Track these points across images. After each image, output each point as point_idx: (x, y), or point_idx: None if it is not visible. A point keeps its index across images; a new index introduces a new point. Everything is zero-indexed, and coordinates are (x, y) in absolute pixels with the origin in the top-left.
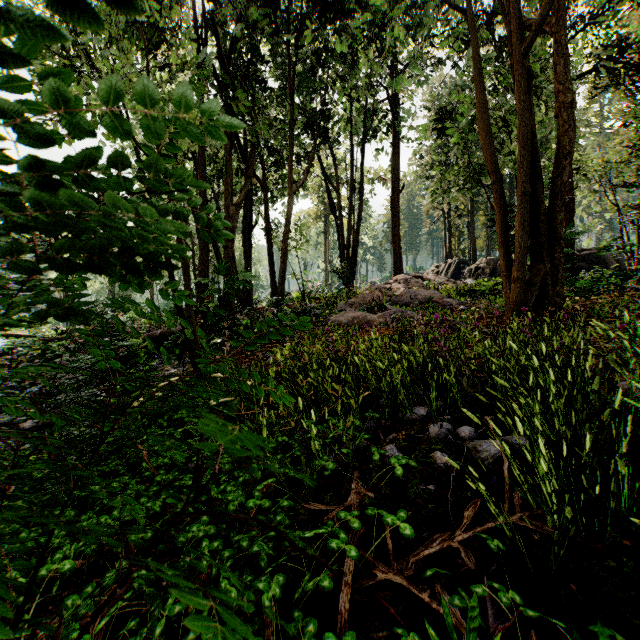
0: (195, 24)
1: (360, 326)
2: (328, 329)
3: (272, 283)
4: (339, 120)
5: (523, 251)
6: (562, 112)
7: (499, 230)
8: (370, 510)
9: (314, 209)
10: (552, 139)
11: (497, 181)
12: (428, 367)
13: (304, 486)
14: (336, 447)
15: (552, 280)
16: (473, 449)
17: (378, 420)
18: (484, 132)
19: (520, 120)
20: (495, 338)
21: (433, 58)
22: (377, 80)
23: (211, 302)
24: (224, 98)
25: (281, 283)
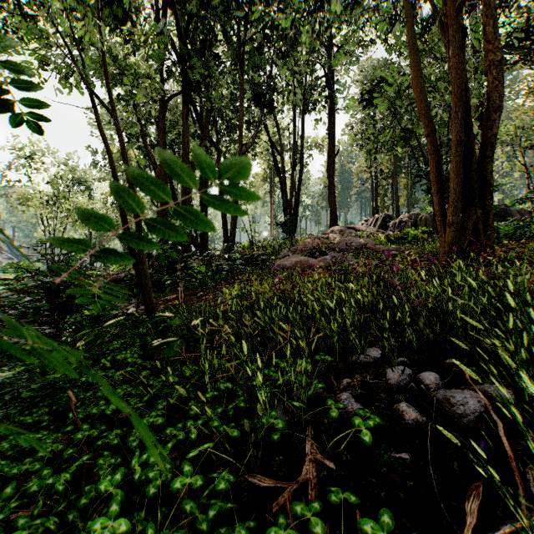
0: (156, 2)
1: (303, 269)
2: (275, 268)
3: (224, 232)
4: (283, 92)
5: (458, 197)
6: (491, 69)
7: (434, 178)
8: (333, 494)
9: (261, 172)
10: (474, 102)
11: (431, 133)
12: (379, 306)
13: (248, 445)
14: (286, 398)
15: (483, 225)
16: (444, 401)
17: (330, 363)
18: (419, 88)
19: (456, 72)
20: (439, 277)
21: (364, 40)
22: (316, 57)
23: (165, 246)
24: (181, 67)
25: (232, 232)
